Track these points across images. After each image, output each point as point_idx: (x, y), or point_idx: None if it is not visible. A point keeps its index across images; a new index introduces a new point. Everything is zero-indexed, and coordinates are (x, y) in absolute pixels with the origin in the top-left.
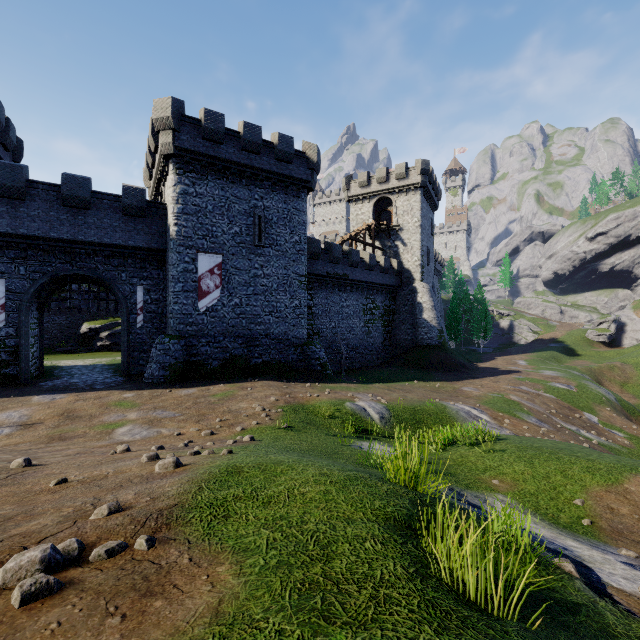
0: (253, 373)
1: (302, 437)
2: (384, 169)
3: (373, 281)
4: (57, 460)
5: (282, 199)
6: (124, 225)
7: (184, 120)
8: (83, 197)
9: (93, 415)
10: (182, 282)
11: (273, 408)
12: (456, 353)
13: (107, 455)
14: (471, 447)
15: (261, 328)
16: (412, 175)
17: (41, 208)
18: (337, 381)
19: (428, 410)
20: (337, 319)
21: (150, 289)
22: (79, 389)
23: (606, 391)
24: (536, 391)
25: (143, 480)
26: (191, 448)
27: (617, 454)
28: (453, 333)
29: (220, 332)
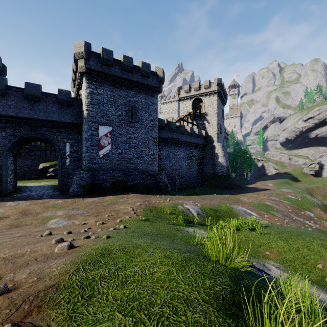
0: (128, 190)
1: (154, 225)
2: (198, 83)
3: (192, 142)
4: (3, 241)
5: (144, 97)
6: (59, 110)
7: (91, 53)
8: (37, 95)
9: (38, 212)
10: (90, 141)
11: (138, 209)
12: (236, 180)
13: (36, 237)
14: (250, 231)
15: (133, 166)
16: (212, 86)
17: (14, 101)
18: (173, 194)
19: (223, 210)
20: (173, 161)
21: (73, 145)
22: (34, 198)
23: (316, 200)
24: (279, 200)
25: (44, 259)
26: (87, 233)
27: (326, 234)
28: (234, 169)
29: (111, 168)
